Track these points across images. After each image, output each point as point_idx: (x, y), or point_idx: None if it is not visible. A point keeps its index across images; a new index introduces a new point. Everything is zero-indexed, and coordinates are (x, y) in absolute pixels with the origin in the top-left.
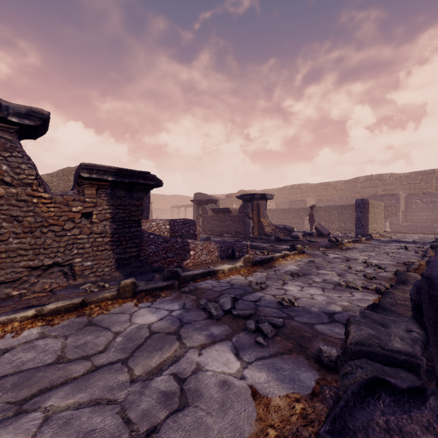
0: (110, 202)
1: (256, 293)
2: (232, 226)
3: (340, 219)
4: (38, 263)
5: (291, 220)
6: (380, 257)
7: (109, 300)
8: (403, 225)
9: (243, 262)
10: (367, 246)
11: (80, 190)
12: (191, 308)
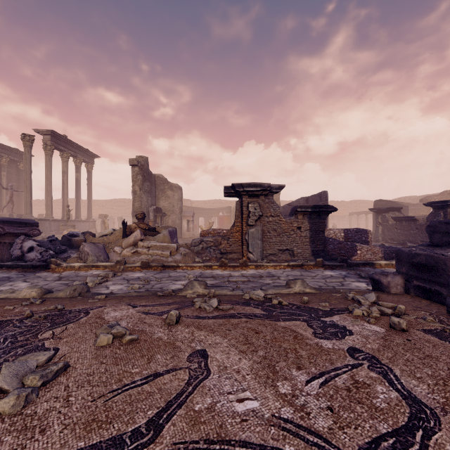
0: (309, 221)
1: None
2: (418, 235)
3: None
4: (281, 248)
5: None
6: None
7: (311, 266)
8: None
9: None
10: None
11: (296, 216)
12: (351, 274)
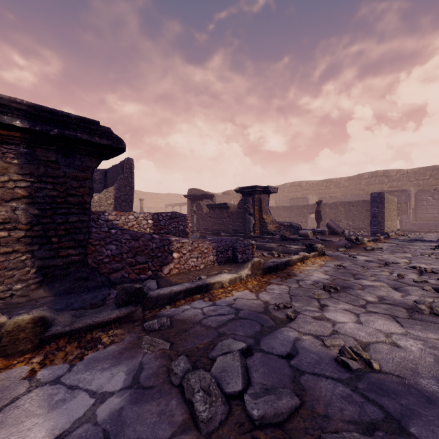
0: (25, 170)
1: (284, 332)
2: (230, 223)
3: (347, 216)
4: None
5: (294, 218)
6: (423, 260)
7: None
8: (414, 223)
9: (250, 269)
10: (392, 245)
11: None
12: (150, 387)
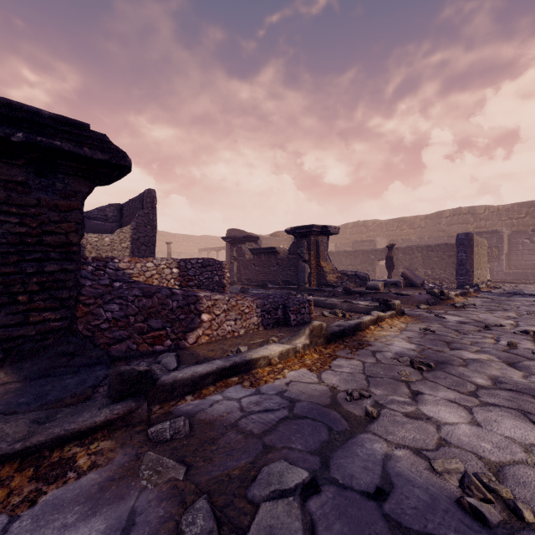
0: None
1: (366, 444)
2: (279, 273)
3: (426, 264)
4: None
5: (358, 265)
6: (534, 321)
7: None
8: (508, 272)
9: (308, 336)
10: (486, 301)
11: None
12: None
